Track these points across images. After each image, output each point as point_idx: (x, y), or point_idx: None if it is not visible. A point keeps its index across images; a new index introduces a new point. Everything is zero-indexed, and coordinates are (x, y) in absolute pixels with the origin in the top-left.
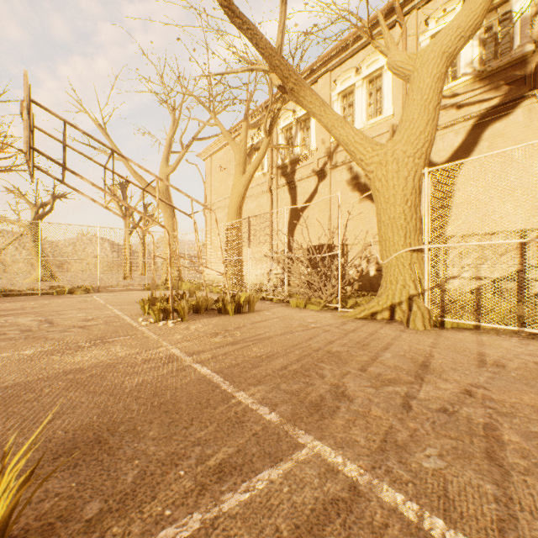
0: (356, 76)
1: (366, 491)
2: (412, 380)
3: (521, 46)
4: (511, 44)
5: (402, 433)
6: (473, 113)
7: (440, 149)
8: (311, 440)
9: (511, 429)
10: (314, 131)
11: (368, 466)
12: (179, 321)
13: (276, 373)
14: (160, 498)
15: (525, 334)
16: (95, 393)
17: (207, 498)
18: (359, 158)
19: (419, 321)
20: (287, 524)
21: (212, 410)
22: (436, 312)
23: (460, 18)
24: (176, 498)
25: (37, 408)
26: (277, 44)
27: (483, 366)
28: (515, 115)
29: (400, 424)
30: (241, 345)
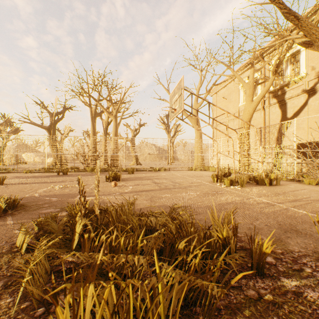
0: None
1: None
2: None
3: None
4: None
5: None
6: None
7: None
8: None
9: None
10: (304, 62)
11: None
12: (239, 187)
13: None
14: None
15: None
16: (257, 213)
17: None
18: None
19: None
20: None
21: None
22: None
23: None
24: None
25: (241, 214)
26: (315, 21)
27: None
28: None
29: None
30: (304, 202)
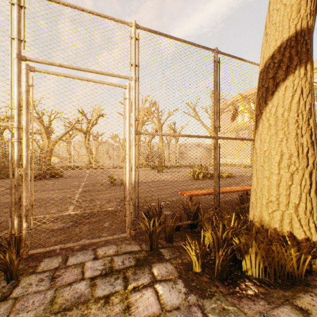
0: None
1: None
2: None
3: None
4: None
5: None
6: None
7: None
8: None
9: None
10: None
11: None
12: None
13: None
14: None
15: None
16: None
17: None
18: None
19: None
20: None
21: None
22: None
23: None
24: None
25: None
26: None
27: None
28: None
29: None
30: None
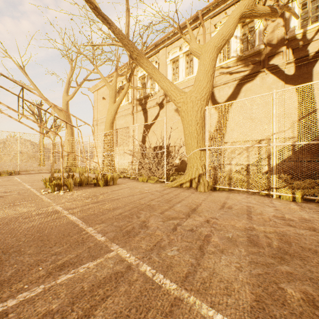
0: (180, 51)
1: (134, 267)
2: (184, 217)
3: (258, 45)
4: (254, 43)
5: (165, 241)
6: (237, 77)
7: (222, 95)
8: (118, 248)
9: (217, 236)
10: None
11: (141, 257)
12: (67, 191)
13: (114, 217)
14: (24, 281)
15: (251, 193)
16: None
17: (50, 278)
18: (173, 99)
19: (202, 187)
20: (89, 284)
21: (69, 238)
22: (212, 182)
23: (223, 30)
24: (33, 280)
25: None
26: (126, 33)
27: (222, 209)
28: (256, 80)
29: (166, 237)
30: (100, 203)
